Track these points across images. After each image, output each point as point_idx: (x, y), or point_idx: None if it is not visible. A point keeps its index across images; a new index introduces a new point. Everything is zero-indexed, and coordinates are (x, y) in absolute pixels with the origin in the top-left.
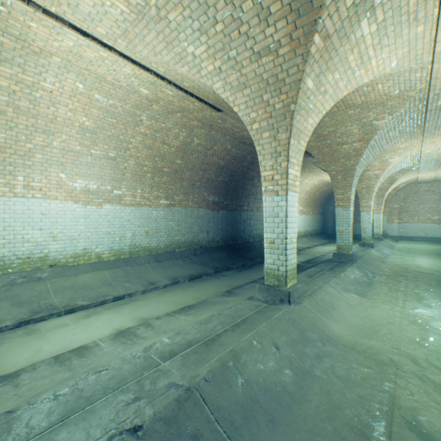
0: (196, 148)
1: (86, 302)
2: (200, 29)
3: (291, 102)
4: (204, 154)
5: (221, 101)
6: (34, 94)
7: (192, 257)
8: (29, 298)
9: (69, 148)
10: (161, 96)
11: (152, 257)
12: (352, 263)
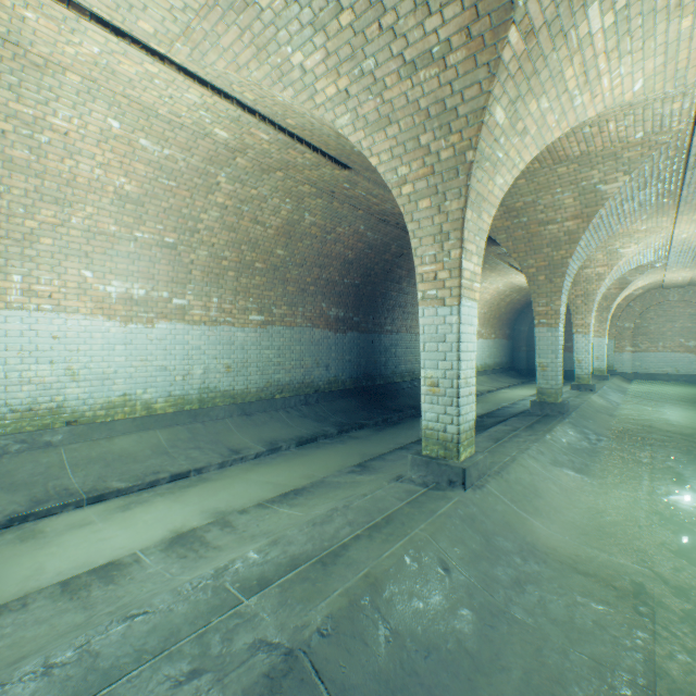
0: (308, 230)
1: (125, 483)
2: (314, 23)
3: (467, 147)
4: (321, 239)
5: (349, 151)
6: (37, 136)
7: (302, 407)
8: (29, 477)
9: (99, 228)
10: (250, 142)
11: (237, 407)
12: (563, 418)
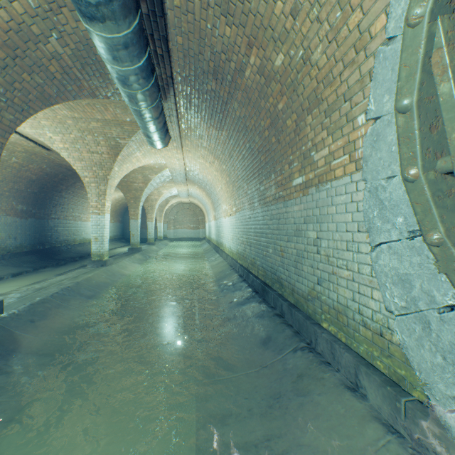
0: (12, 164)
1: None
2: (61, 132)
3: (108, 175)
4: (19, 169)
5: None
6: None
7: (2, 261)
8: None
9: None
10: None
11: None
12: (139, 252)
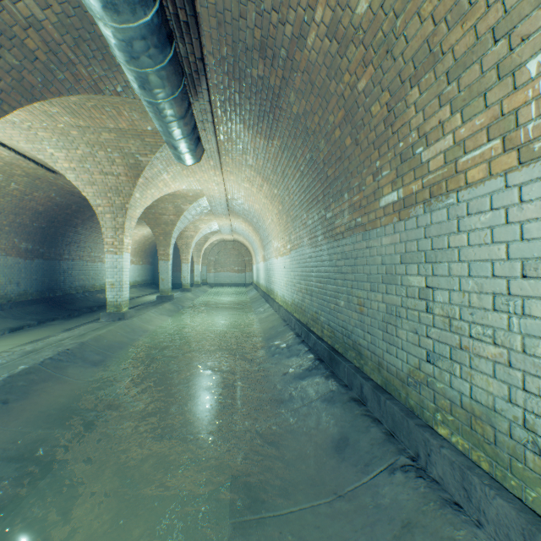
0: (11, 192)
1: None
2: (64, 147)
3: (127, 203)
4: (20, 198)
5: None
6: None
7: (0, 312)
8: None
9: None
10: None
11: None
12: (170, 301)
